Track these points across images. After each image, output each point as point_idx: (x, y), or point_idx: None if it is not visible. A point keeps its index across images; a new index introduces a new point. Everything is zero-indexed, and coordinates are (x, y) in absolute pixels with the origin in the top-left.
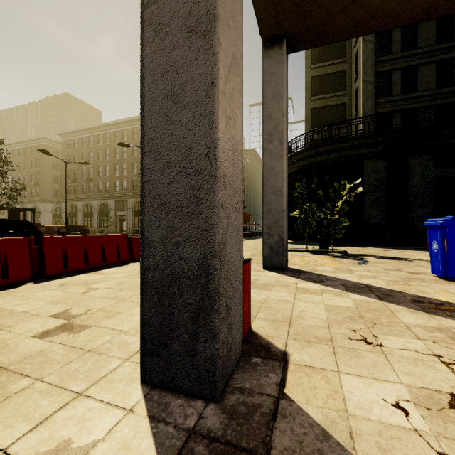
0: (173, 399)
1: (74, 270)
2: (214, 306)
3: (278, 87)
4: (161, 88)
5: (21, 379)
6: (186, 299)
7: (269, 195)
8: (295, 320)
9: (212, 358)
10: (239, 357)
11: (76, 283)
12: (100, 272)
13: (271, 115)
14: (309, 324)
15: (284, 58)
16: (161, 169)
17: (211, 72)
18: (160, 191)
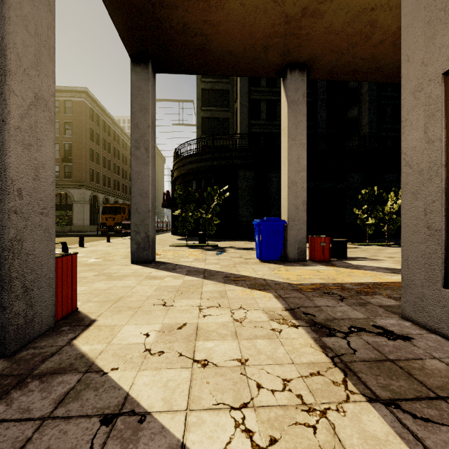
0: None
1: None
2: (5, 286)
3: (144, 101)
4: None
5: None
6: None
7: (137, 196)
8: (123, 299)
9: (3, 326)
10: (49, 328)
11: None
12: None
13: (138, 125)
14: (132, 300)
15: (150, 77)
16: None
17: (2, 113)
18: None
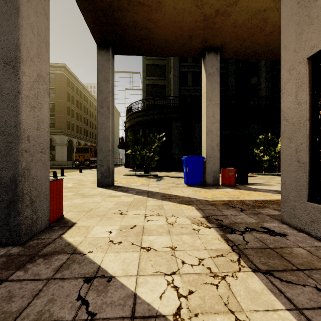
0: None
1: None
2: (19, 199)
3: (106, 74)
4: None
5: None
6: (3, 197)
7: (101, 140)
8: (93, 210)
9: (18, 224)
10: (46, 227)
11: None
12: None
13: (102, 91)
14: (99, 210)
15: (110, 58)
16: None
17: (18, 87)
18: None
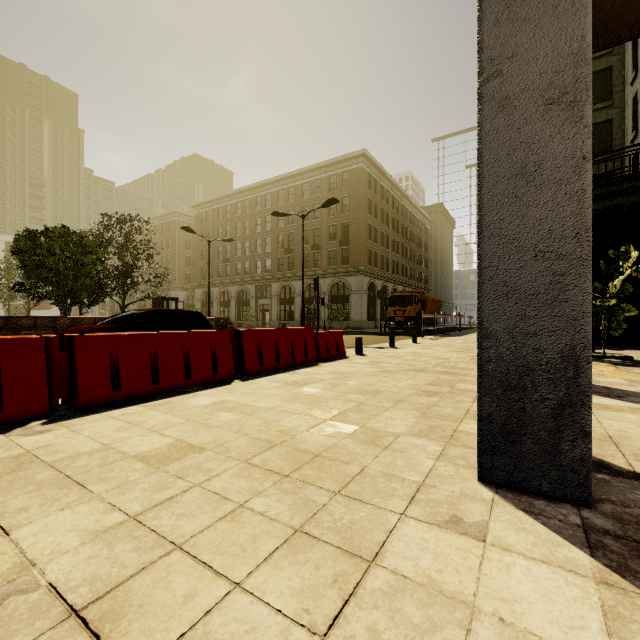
0: (533, 499)
1: (268, 369)
2: (586, 402)
3: None
4: (506, 167)
5: (348, 465)
6: (544, 394)
7: None
8: (619, 440)
9: (584, 459)
10: None
11: (285, 383)
12: (297, 372)
13: None
14: None
15: None
16: (506, 254)
17: (581, 147)
18: (505, 278)
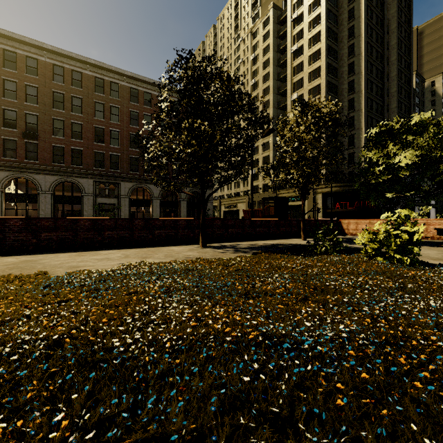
0: None
1: None
2: None
3: None
4: None
5: None
6: None
7: None
8: None
9: None
10: None
11: None
12: None
13: None
14: None
15: None
16: None
17: None
18: None
